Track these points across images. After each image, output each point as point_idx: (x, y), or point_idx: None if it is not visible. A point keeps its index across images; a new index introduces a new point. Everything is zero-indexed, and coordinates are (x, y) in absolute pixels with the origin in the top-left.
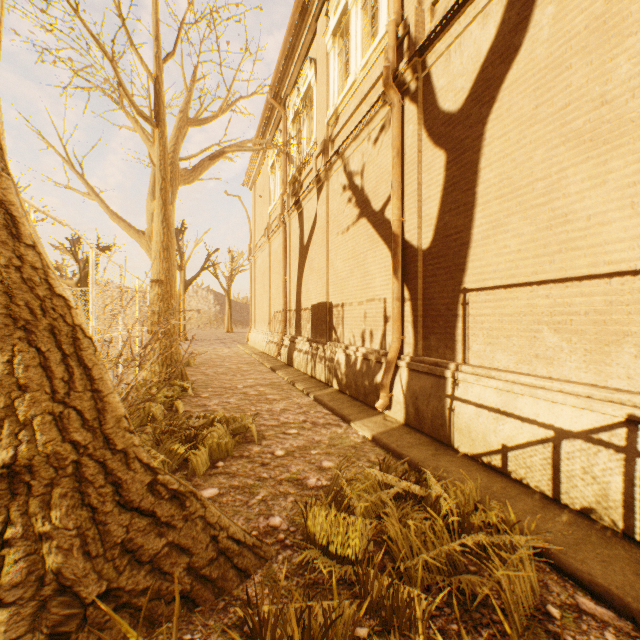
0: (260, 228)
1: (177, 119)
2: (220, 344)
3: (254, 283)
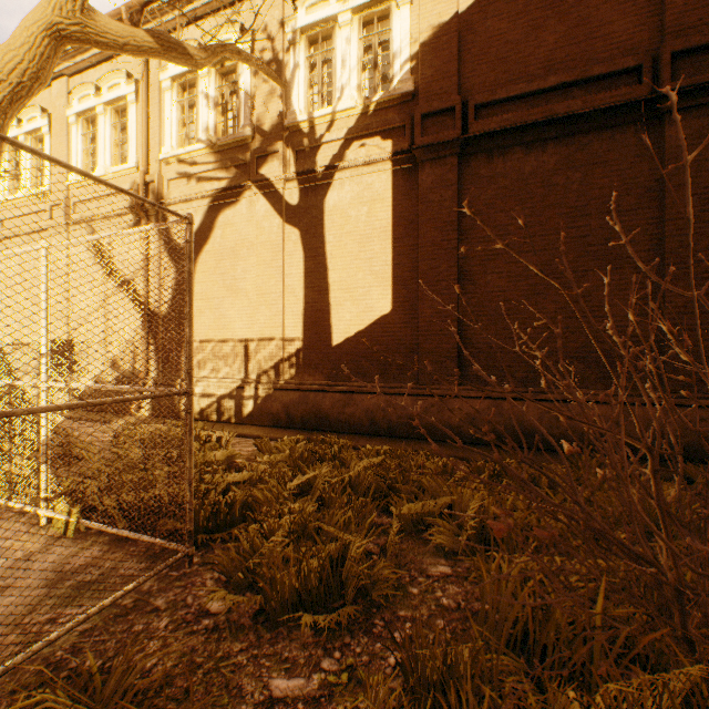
0: None
1: None
2: None
3: None
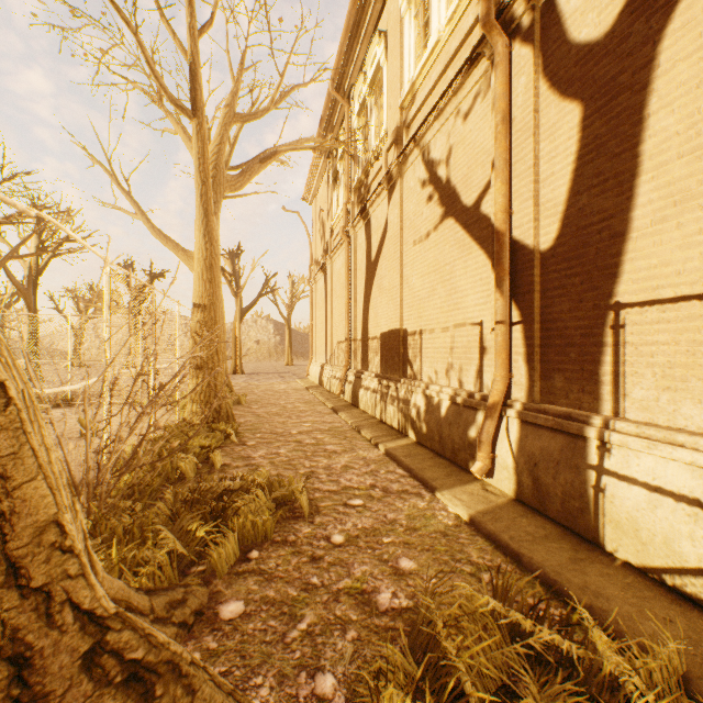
0: (321, 247)
1: (222, 115)
2: (278, 378)
3: (315, 310)
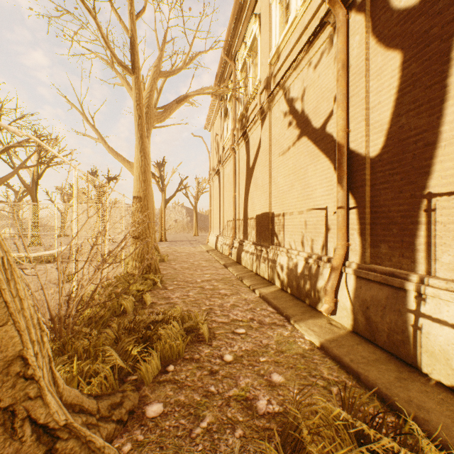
0: (216, 159)
1: (152, 72)
2: (188, 244)
3: (212, 200)
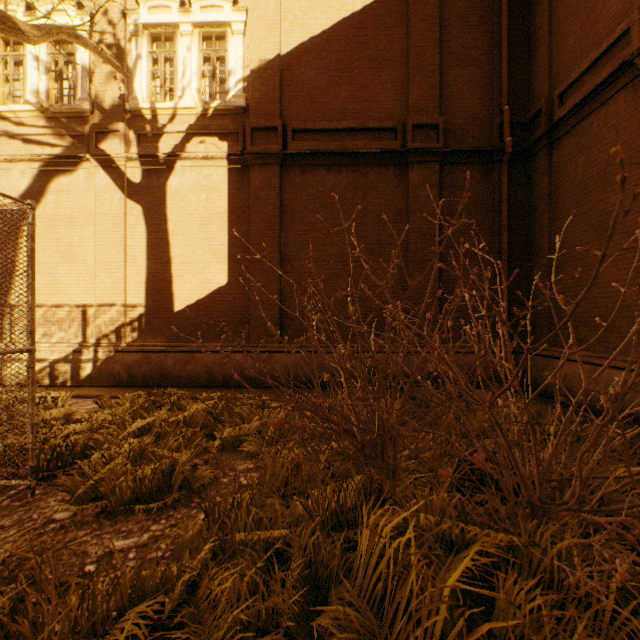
0: None
1: None
2: None
3: None
